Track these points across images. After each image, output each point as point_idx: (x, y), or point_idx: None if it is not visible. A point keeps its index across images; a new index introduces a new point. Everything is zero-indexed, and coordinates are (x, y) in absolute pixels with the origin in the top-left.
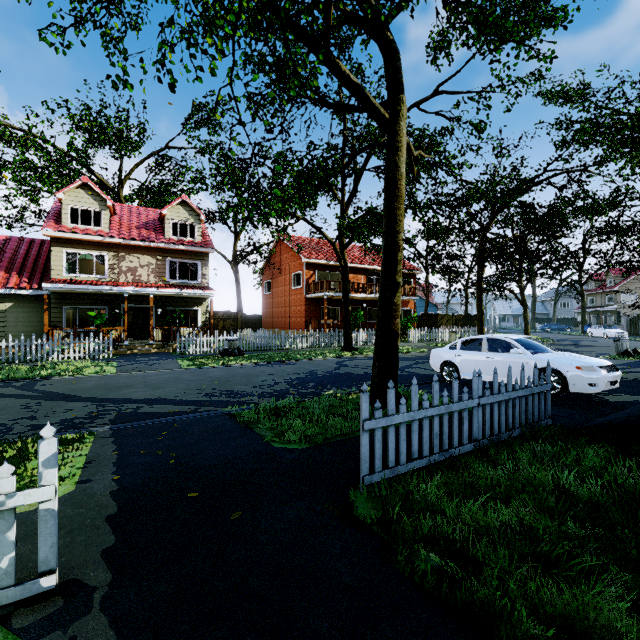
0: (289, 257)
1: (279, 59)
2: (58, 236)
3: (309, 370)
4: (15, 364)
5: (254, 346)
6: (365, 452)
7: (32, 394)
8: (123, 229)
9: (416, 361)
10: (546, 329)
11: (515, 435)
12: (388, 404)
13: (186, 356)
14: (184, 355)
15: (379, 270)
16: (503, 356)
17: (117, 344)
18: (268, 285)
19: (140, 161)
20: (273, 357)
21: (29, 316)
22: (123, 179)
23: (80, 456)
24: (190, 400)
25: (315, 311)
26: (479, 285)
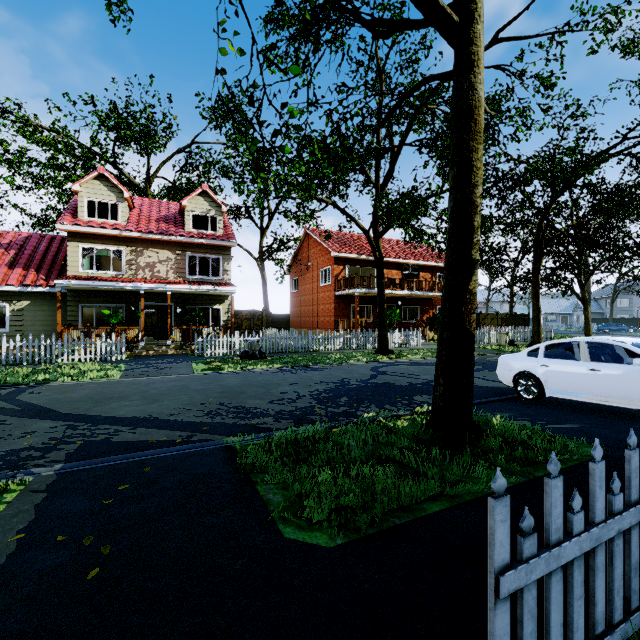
0: (317, 252)
1: None
2: (74, 230)
3: (340, 378)
4: (21, 366)
5: (278, 348)
6: None
7: (6, 406)
8: (141, 222)
9: None
10: (604, 330)
11: None
12: (548, 516)
13: (203, 359)
14: (201, 357)
15: (415, 265)
16: (618, 368)
17: (132, 345)
18: (295, 283)
19: (167, 158)
20: (298, 361)
21: (46, 315)
22: (150, 177)
23: None
24: (186, 421)
25: (345, 309)
26: (535, 279)
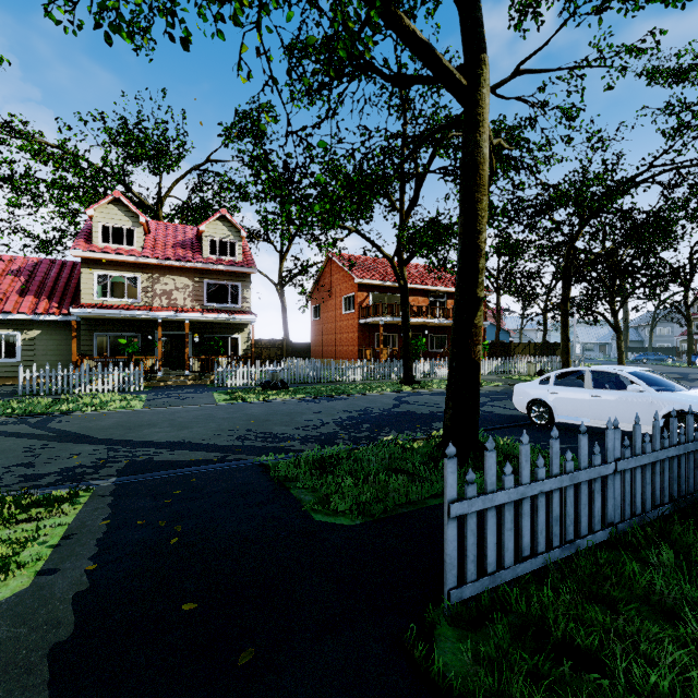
0: (340, 278)
1: (325, 13)
2: (88, 257)
3: (363, 407)
4: (39, 397)
5: (300, 378)
6: (452, 552)
7: (42, 433)
8: (157, 248)
9: (491, 397)
10: (642, 359)
11: (664, 514)
12: (486, 475)
13: (224, 389)
14: (222, 388)
15: (443, 291)
16: (615, 394)
17: (150, 375)
18: (317, 310)
19: (180, 177)
20: (321, 391)
21: (59, 344)
22: (162, 197)
23: (60, 526)
24: (218, 445)
25: (369, 338)
26: (564, 307)
